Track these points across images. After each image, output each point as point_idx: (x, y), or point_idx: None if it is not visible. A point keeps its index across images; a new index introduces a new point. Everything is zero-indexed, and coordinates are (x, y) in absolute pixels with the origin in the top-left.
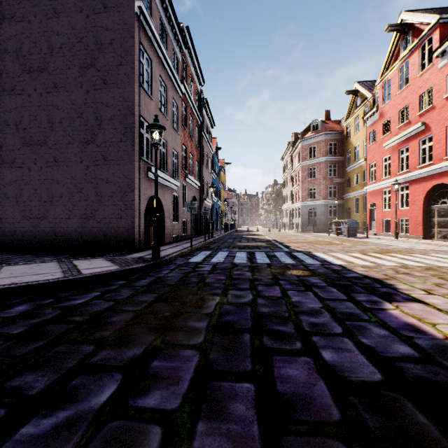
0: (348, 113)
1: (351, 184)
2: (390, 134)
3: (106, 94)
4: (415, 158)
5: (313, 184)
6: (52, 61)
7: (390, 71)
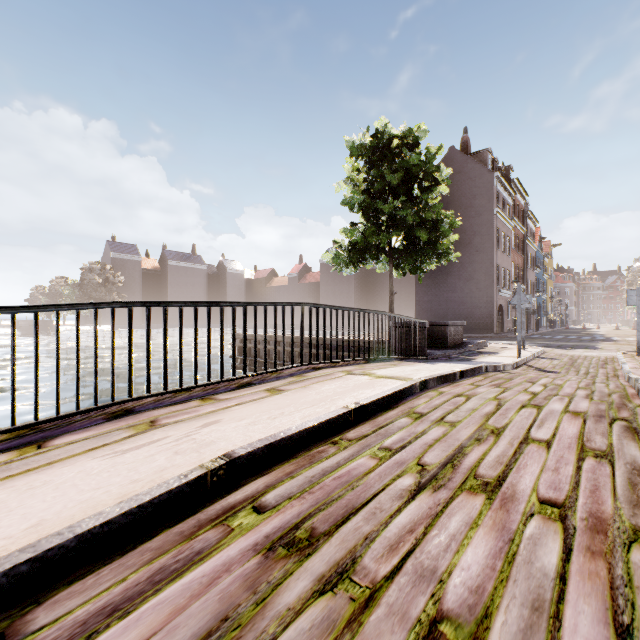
0: None
1: None
2: None
3: (478, 257)
4: None
5: None
6: None
7: None
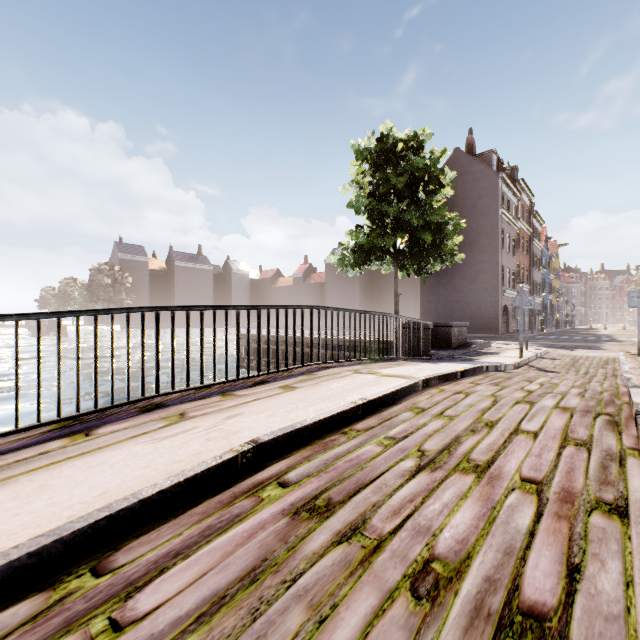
0: None
1: None
2: None
3: (482, 257)
4: None
5: None
6: None
7: None
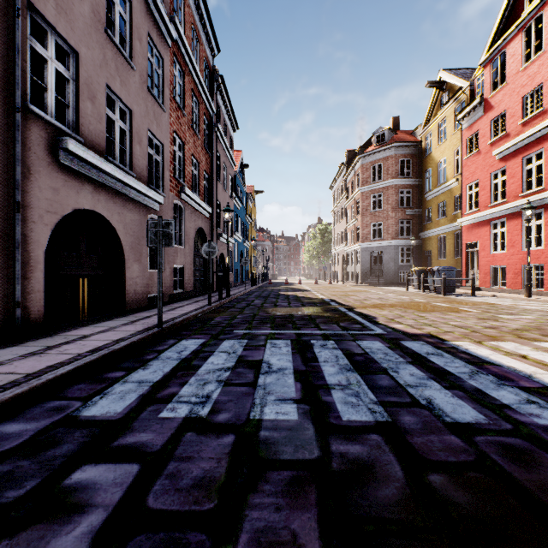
0: (429, 116)
1: (432, 217)
2: (505, 136)
3: None
4: None
5: (378, 217)
6: None
7: (506, 37)
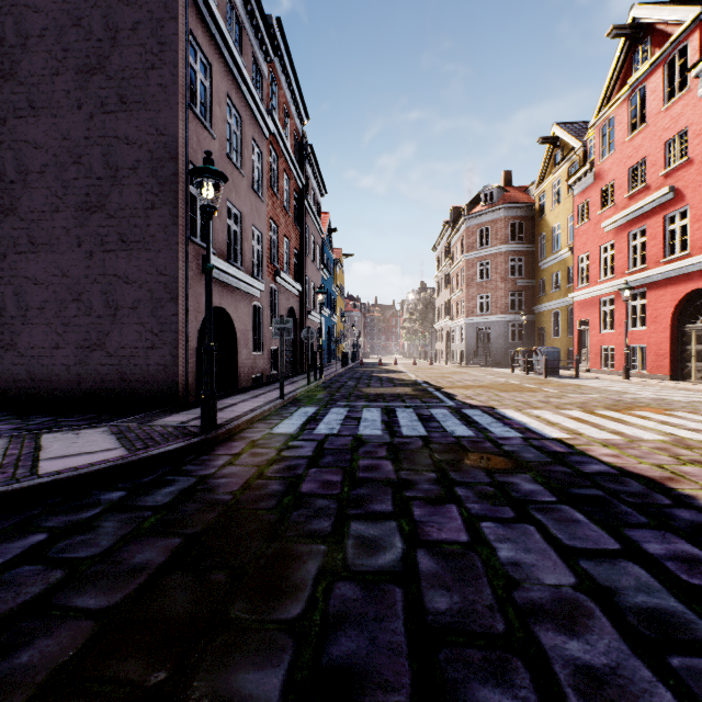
0: (542, 174)
1: (546, 289)
2: (613, 207)
3: (126, 121)
4: (657, 246)
5: (486, 289)
6: (25, 59)
7: (613, 103)
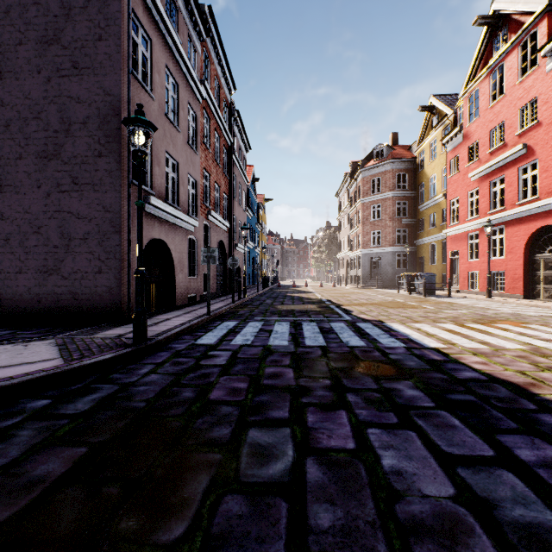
0: (422, 135)
1: (425, 226)
2: (478, 161)
3: (77, 83)
4: (513, 192)
5: (377, 226)
6: None
7: (478, 78)
